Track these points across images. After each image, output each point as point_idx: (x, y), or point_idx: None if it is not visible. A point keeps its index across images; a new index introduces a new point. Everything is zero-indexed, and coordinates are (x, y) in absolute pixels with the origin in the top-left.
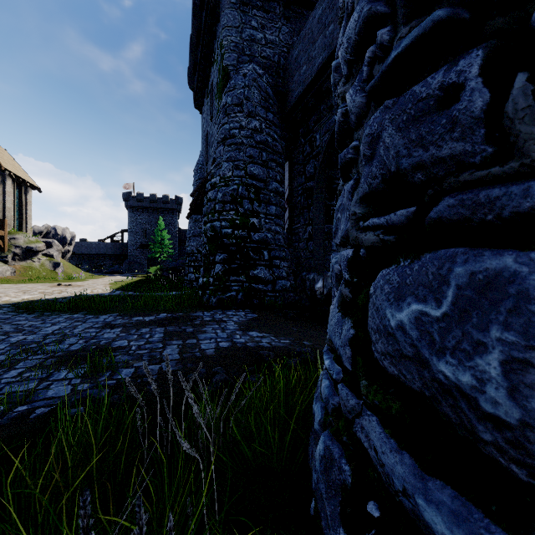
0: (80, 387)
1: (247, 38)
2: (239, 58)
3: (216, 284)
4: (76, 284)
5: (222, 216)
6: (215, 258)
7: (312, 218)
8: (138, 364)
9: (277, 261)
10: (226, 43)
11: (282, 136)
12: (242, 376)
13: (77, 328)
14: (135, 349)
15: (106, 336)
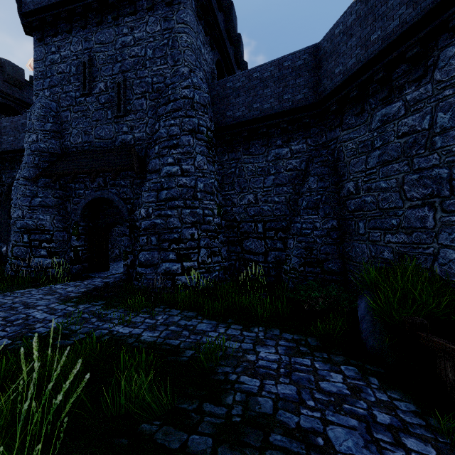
0: None
1: None
2: None
3: None
4: None
5: None
6: None
7: None
8: None
9: None
10: None
11: None
12: None
13: None
14: None
15: None
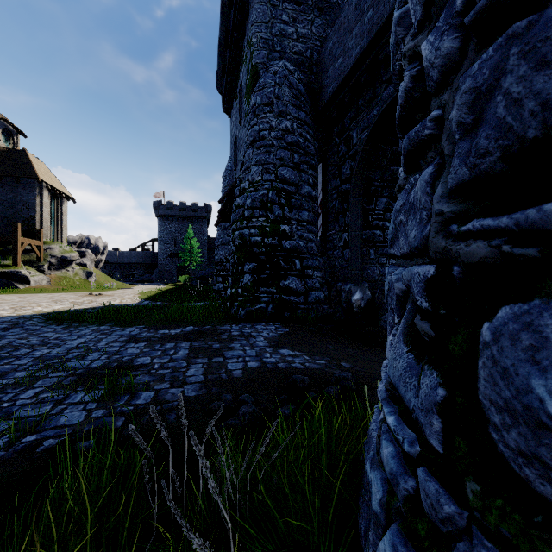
0: (95, 413)
1: (278, 33)
2: (269, 55)
3: (244, 295)
4: (106, 294)
5: (251, 224)
6: (243, 268)
7: (348, 224)
8: (159, 387)
9: (310, 270)
10: (255, 40)
11: (314, 136)
12: (274, 423)
13: (102, 341)
14: (157, 368)
15: (129, 351)
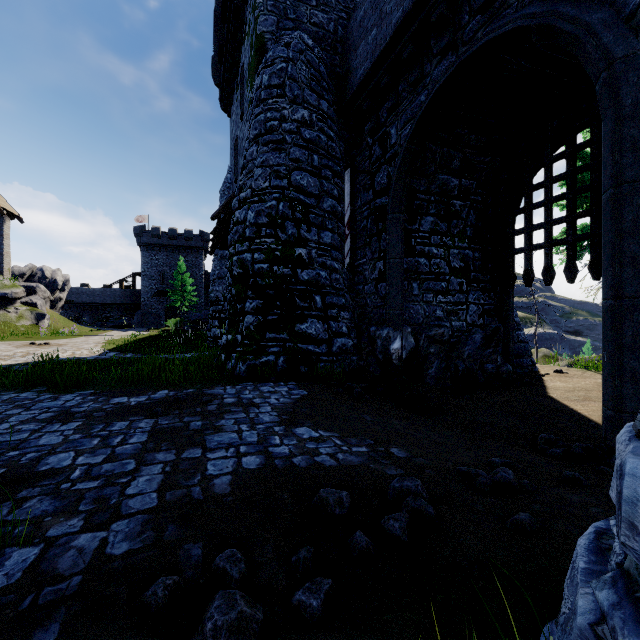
0: None
1: None
2: (280, 22)
3: (245, 344)
4: (57, 343)
5: (255, 246)
6: (244, 307)
7: (384, 249)
8: (57, 531)
9: (335, 310)
10: (260, 1)
11: (339, 136)
12: None
13: (6, 421)
14: (76, 478)
15: (43, 441)
